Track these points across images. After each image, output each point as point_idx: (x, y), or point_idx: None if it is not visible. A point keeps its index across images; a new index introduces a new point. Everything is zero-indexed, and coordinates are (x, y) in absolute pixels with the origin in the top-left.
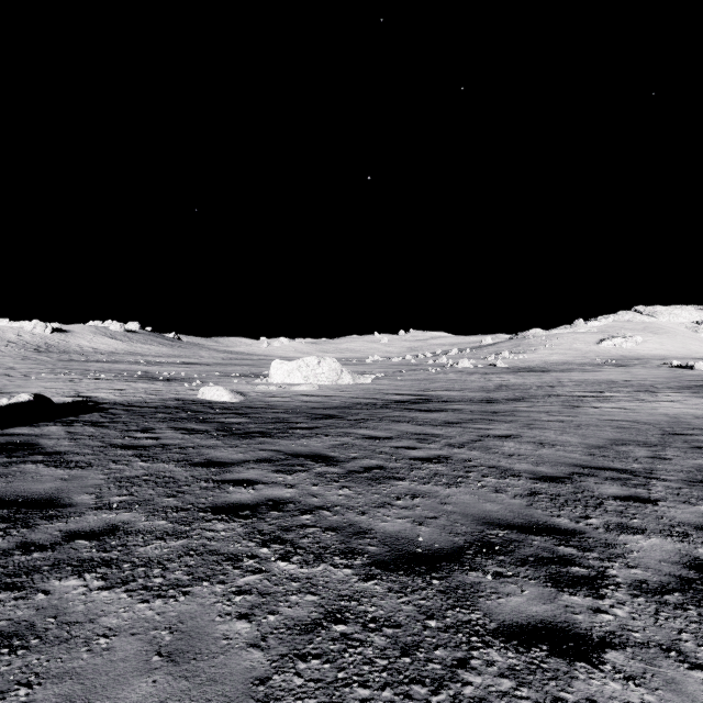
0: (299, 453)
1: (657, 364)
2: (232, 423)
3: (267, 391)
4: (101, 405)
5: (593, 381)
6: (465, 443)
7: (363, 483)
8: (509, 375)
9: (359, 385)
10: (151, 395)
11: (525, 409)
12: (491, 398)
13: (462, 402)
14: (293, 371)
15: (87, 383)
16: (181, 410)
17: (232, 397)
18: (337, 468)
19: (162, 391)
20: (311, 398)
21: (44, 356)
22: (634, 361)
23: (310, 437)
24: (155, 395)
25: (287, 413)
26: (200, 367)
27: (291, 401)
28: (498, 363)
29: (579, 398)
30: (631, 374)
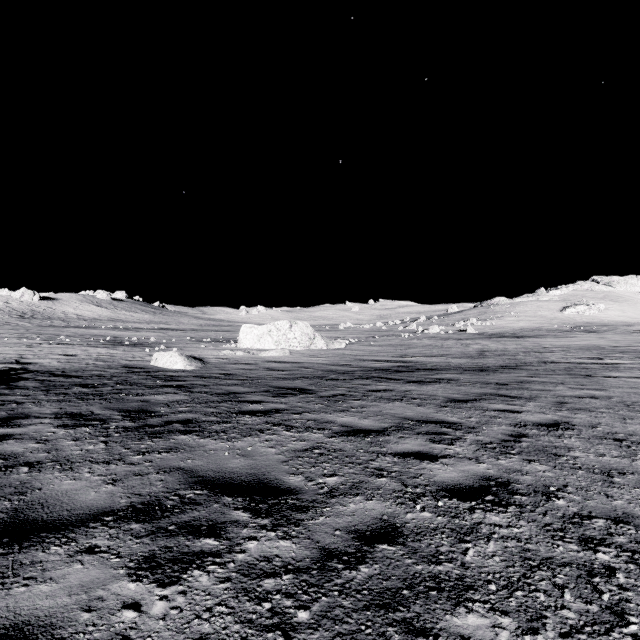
0: (228, 477)
1: (627, 330)
2: (159, 403)
3: (232, 357)
4: (23, 375)
5: (579, 347)
6: (505, 441)
7: (362, 638)
8: (484, 340)
9: (333, 350)
10: (99, 362)
11: (532, 379)
12: (480, 365)
13: (452, 370)
14: (264, 336)
15: (42, 348)
16: (113, 381)
17: (187, 364)
18: (295, 539)
19: (115, 357)
20: (279, 365)
21: (25, 322)
22: (602, 328)
23: (260, 433)
24: (104, 362)
25: (243, 386)
26: (175, 332)
27: (255, 369)
28: (468, 329)
29: (581, 365)
30: (608, 339)
